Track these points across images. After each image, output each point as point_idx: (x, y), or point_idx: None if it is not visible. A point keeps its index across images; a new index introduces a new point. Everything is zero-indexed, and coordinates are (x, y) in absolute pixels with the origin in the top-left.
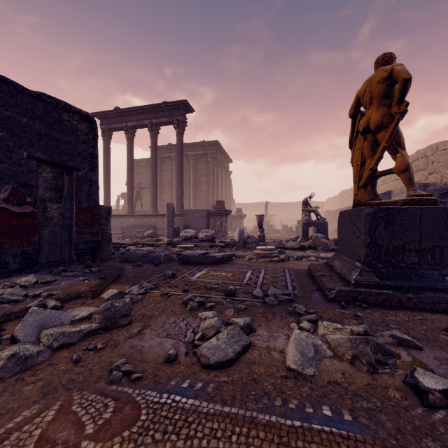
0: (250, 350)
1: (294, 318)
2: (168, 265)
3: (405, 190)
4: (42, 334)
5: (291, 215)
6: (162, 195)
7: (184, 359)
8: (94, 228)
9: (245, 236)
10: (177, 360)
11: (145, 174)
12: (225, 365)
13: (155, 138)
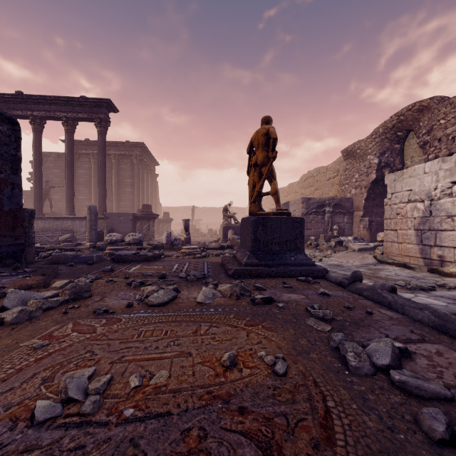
0: (177, 299)
1: (205, 285)
2: (102, 264)
3: (297, 202)
4: (30, 302)
5: (217, 220)
6: (76, 196)
7: (138, 306)
8: (17, 231)
9: (172, 238)
10: (133, 306)
11: (55, 170)
12: (163, 305)
13: (71, 134)
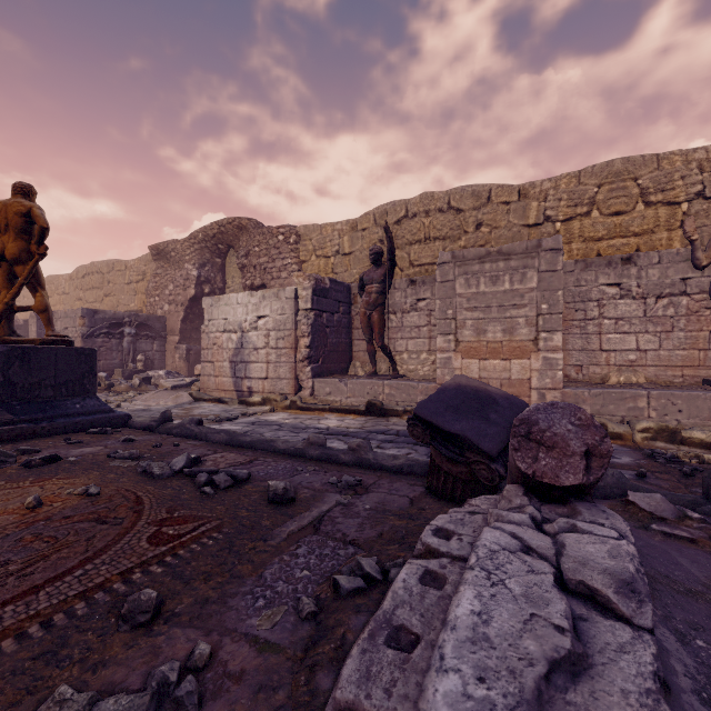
0: None
1: None
2: None
3: (72, 315)
4: None
5: None
6: None
7: None
8: None
9: None
10: None
11: None
12: None
13: None
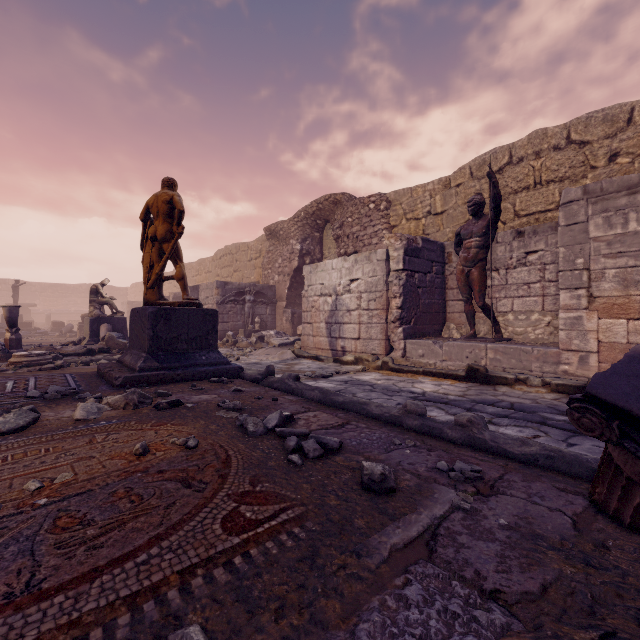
0: (40, 422)
1: (80, 402)
2: None
3: (210, 287)
4: None
5: (70, 306)
6: None
7: None
8: None
9: None
10: None
11: None
12: (18, 431)
13: None
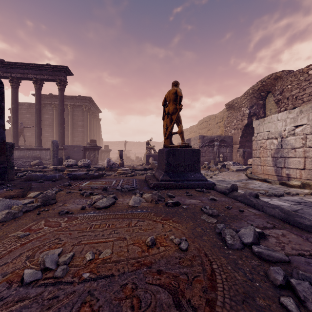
0: (116, 204)
1: (134, 195)
2: (62, 181)
3: (196, 138)
4: (13, 207)
5: (142, 150)
6: (43, 133)
7: (89, 208)
8: (1, 158)
9: (111, 163)
10: (86, 209)
11: (27, 115)
12: (106, 207)
13: (39, 90)
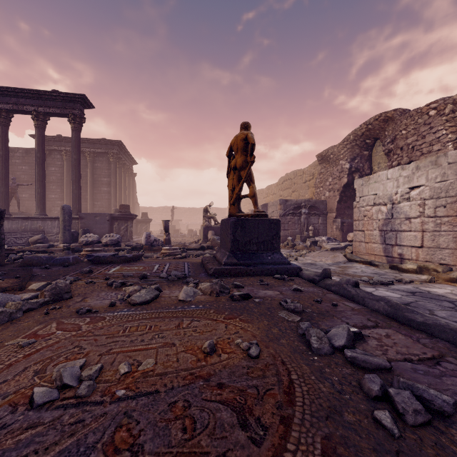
0: (159, 298)
1: (186, 285)
2: (79, 266)
3: (275, 204)
4: (8, 304)
5: (197, 220)
6: (47, 194)
7: (120, 305)
8: None
9: (152, 239)
10: (116, 306)
11: (23, 167)
12: (145, 303)
13: (42, 129)
